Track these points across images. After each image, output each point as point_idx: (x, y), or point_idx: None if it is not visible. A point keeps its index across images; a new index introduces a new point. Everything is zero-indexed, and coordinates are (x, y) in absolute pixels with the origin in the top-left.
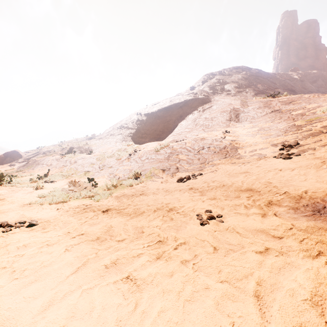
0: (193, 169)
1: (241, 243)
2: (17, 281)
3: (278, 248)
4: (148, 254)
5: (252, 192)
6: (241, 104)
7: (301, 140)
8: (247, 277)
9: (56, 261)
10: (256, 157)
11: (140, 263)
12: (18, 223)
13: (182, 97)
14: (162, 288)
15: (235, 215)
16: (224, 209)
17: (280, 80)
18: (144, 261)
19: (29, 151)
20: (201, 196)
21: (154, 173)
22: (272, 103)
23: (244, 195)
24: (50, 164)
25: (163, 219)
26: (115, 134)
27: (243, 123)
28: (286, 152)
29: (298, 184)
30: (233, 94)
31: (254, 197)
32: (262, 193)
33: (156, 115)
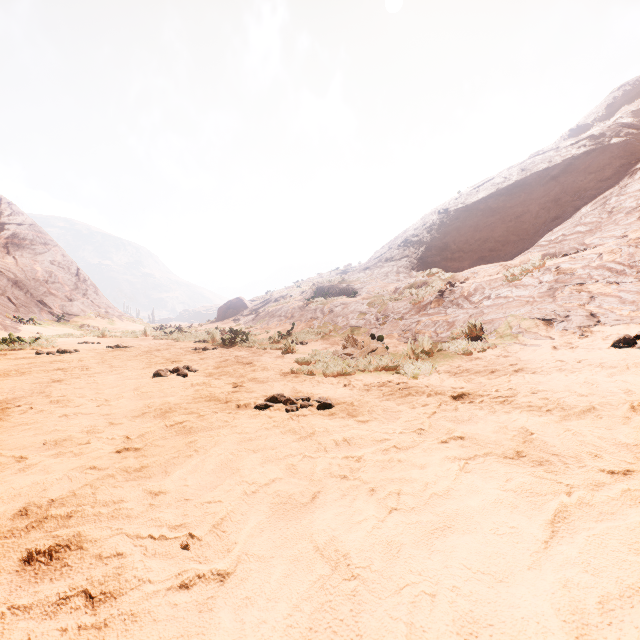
0: None
1: None
2: (403, 516)
3: None
4: None
5: None
6: None
7: None
8: None
9: (458, 489)
10: None
11: None
12: (300, 400)
13: (555, 155)
14: None
15: None
16: None
17: None
18: None
19: (255, 299)
20: None
21: (521, 327)
22: None
23: None
24: (291, 315)
25: None
26: (394, 257)
27: None
28: None
29: None
30: None
31: None
32: None
33: (485, 208)
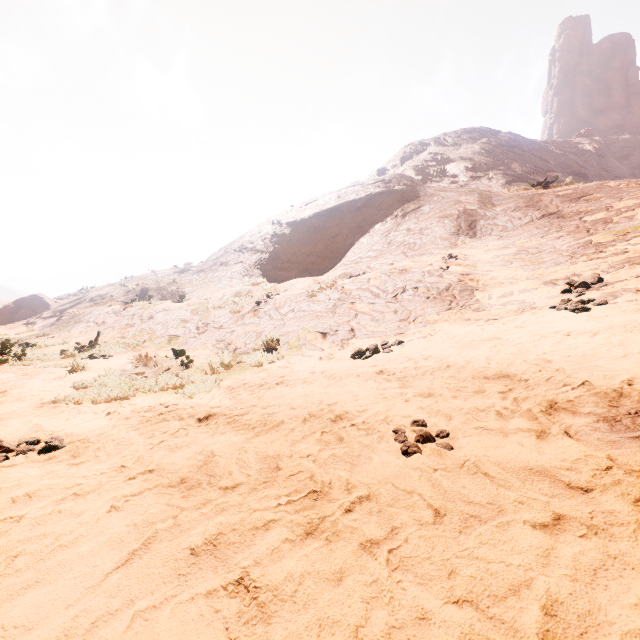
0: (384, 332)
1: (496, 502)
2: None
3: (583, 515)
4: (287, 524)
5: (511, 382)
6: (481, 202)
7: (606, 272)
8: (517, 592)
9: (88, 534)
10: (513, 308)
11: (269, 547)
12: (24, 444)
13: (361, 190)
14: (316, 616)
15: (477, 434)
16: (451, 419)
17: (557, 155)
18: (277, 542)
19: (64, 296)
20: (402, 389)
21: (306, 340)
22: (543, 199)
23: (494, 389)
24: (102, 321)
25: (323, 439)
26: (229, 262)
27: (484, 240)
28: (577, 297)
29: (610, 364)
30: (462, 182)
31: (515, 393)
32: (533, 385)
33: (310, 225)
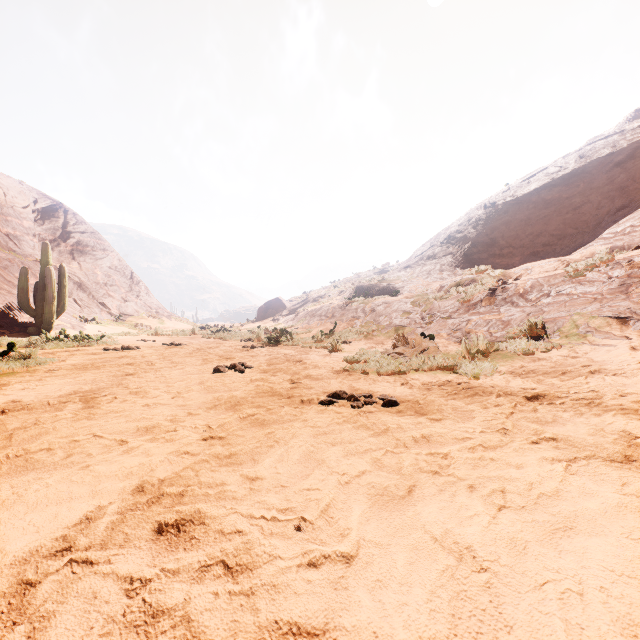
0: None
1: None
2: (514, 514)
3: None
4: None
5: None
6: None
7: None
8: None
9: (568, 490)
10: None
11: None
12: (362, 397)
13: (620, 139)
14: None
15: None
16: None
17: None
18: None
19: (293, 299)
20: None
21: (589, 326)
22: None
23: None
24: (331, 315)
25: None
26: (436, 255)
27: None
28: None
29: None
30: None
31: None
32: None
33: (538, 200)
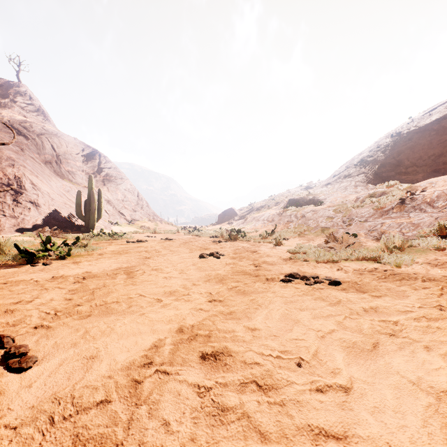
0: None
1: None
2: None
3: None
4: None
5: None
6: None
7: None
8: None
9: None
10: None
11: None
12: (311, 278)
13: None
14: None
15: None
16: None
17: None
18: None
19: (242, 208)
20: None
21: None
22: None
23: None
24: (271, 219)
25: None
26: (351, 174)
27: None
28: None
29: None
30: None
31: None
32: None
33: (439, 128)
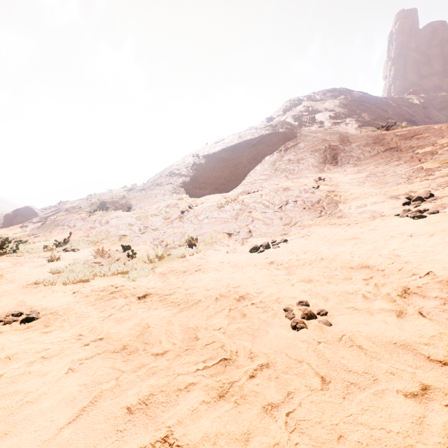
0: (273, 233)
1: (371, 372)
2: None
3: (445, 386)
4: (204, 388)
5: (371, 272)
6: (341, 140)
7: (435, 190)
8: None
9: (49, 392)
10: (367, 216)
11: (189, 408)
12: (10, 316)
13: (255, 132)
14: None
15: (349, 313)
16: (328, 300)
17: (394, 107)
18: (196, 403)
19: (48, 207)
20: (288, 275)
21: (216, 238)
22: (386, 138)
23: (358, 277)
24: (73, 225)
25: (230, 315)
26: (162, 183)
27: (344, 167)
28: (415, 208)
29: (447, 258)
30: (327, 126)
31: (375, 280)
32: (389, 274)
33: (220, 157)
